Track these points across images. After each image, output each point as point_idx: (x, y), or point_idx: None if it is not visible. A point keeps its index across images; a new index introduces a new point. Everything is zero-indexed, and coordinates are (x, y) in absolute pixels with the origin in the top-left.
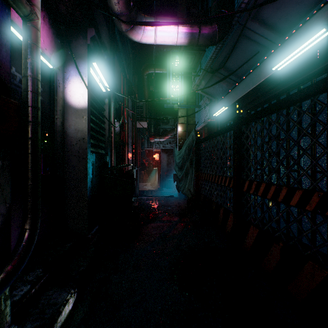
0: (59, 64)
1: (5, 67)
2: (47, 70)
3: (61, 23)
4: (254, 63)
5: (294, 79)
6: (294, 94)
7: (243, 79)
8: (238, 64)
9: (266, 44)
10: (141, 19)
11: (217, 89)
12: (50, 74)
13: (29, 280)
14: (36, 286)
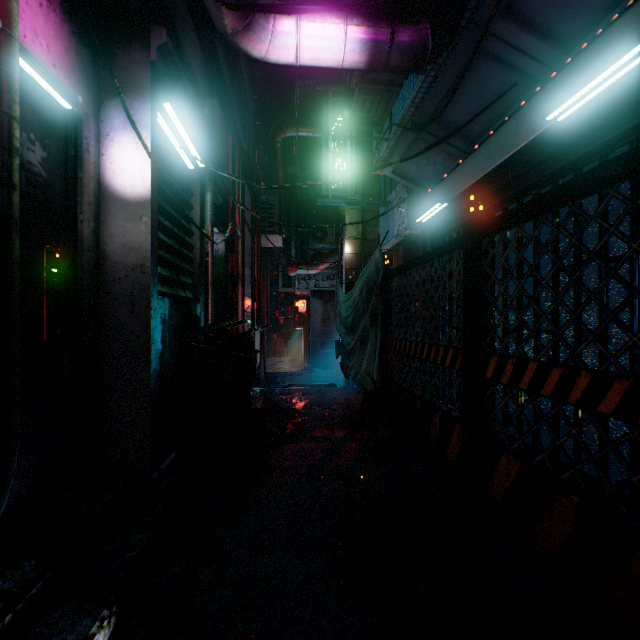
0: (88, 102)
1: None
2: (58, 114)
3: (84, 3)
4: (503, 112)
5: (592, 141)
6: (611, 162)
7: (480, 145)
8: (469, 115)
9: (529, 69)
10: None
11: (425, 168)
12: (66, 122)
13: (2, 589)
14: (16, 606)
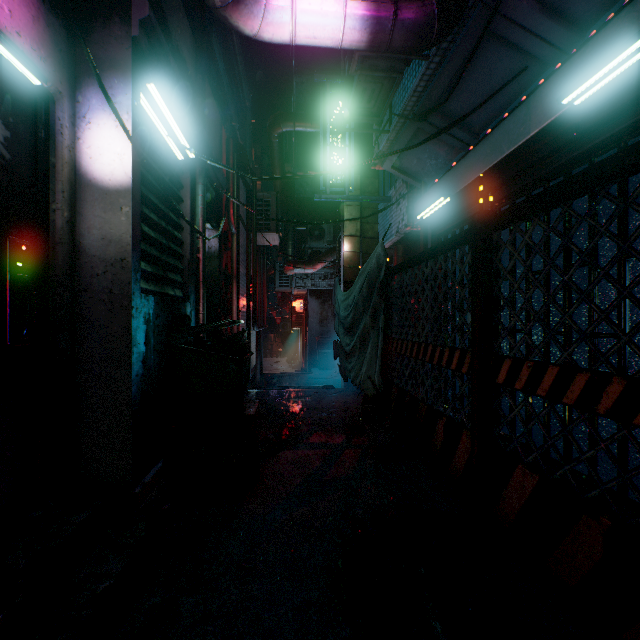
0: (61, 79)
1: None
2: (25, 90)
3: None
4: (510, 101)
5: (611, 127)
6: None
7: (485, 136)
8: (474, 104)
9: (541, 53)
10: None
11: (426, 162)
12: (35, 99)
13: None
14: None
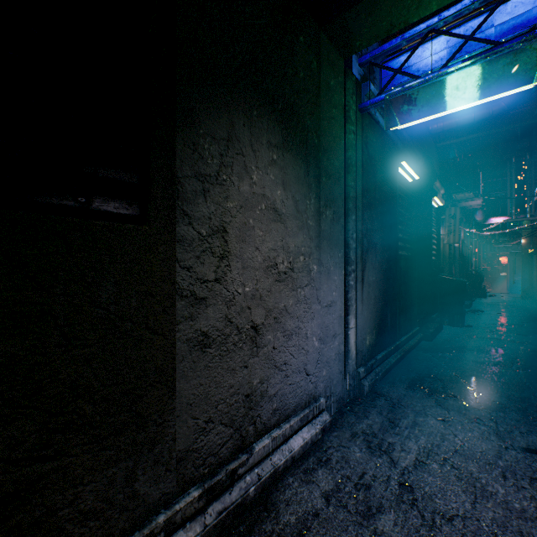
0: None
1: (461, 253)
2: None
3: None
4: None
5: None
6: None
7: None
8: None
9: None
10: (487, 219)
11: None
12: None
13: None
14: None
